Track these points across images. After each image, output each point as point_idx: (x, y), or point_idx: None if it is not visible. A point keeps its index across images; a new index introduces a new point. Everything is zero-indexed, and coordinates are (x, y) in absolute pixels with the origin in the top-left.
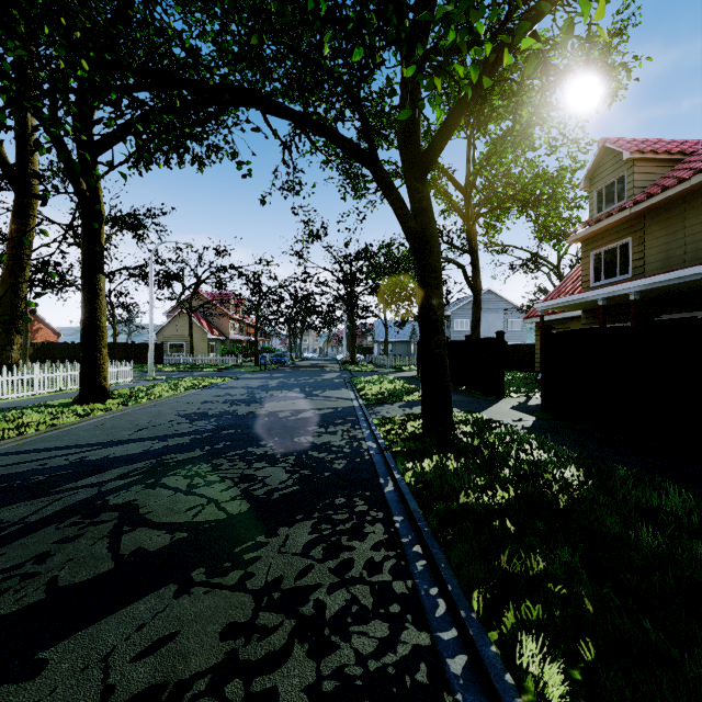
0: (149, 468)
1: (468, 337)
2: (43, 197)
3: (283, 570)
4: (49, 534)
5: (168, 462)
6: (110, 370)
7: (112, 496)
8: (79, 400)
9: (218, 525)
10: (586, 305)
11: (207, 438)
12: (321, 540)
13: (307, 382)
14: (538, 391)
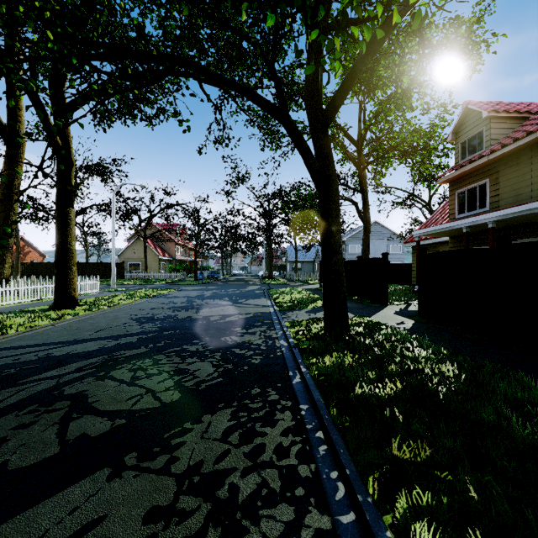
0: (101, 363)
1: (360, 257)
2: (16, 143)
3: (204, 455)
4: (9, 421)
5: (117, 357)
6: (80, 283)
7: (67, 387)
8: (54, 307)
9: (152, 413)
10: (453, 232)
11: (152, 337)
12: (238, 426)
13: (234, 292)
14: (415, 299)
